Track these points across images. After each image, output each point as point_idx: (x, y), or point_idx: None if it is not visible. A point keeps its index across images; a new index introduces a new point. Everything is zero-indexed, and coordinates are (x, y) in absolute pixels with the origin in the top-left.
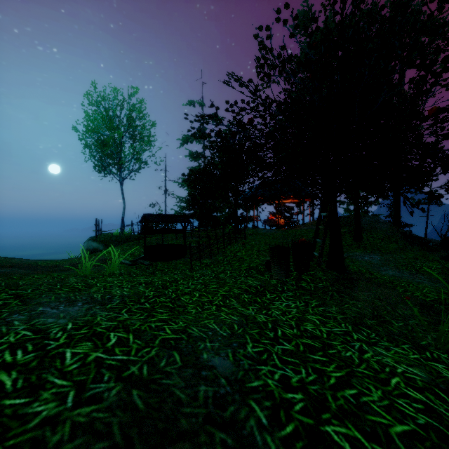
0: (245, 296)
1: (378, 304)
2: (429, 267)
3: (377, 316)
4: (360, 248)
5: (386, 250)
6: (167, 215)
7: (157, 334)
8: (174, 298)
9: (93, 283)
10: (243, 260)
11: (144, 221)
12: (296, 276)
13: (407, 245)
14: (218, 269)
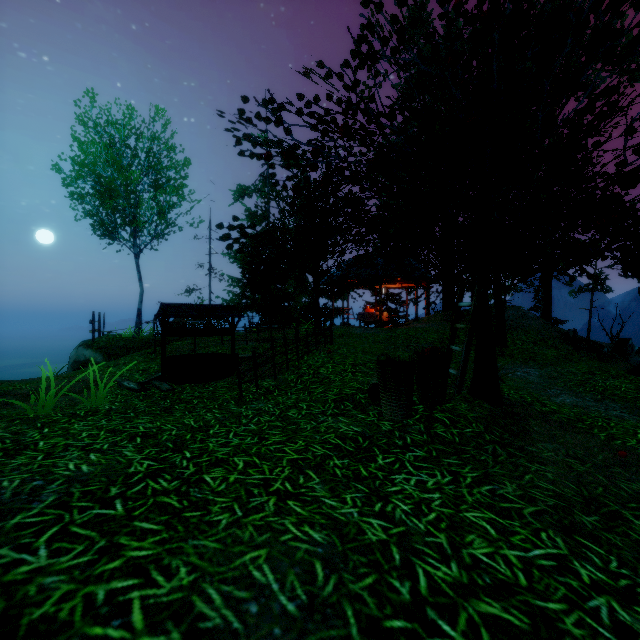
0: (335, 462)
1: (580, 470)
2: (617, 388)
3: (592, 500)
4: (506, 357)
5: (543, 359)
6: (203, 305)
7: (98, 638)
8: (189, 478)
9: (34, 439)
10: (329, 382)
11: (163, 315)
12: (424, 414)
13: (572, 352)
14: (287, 398)
